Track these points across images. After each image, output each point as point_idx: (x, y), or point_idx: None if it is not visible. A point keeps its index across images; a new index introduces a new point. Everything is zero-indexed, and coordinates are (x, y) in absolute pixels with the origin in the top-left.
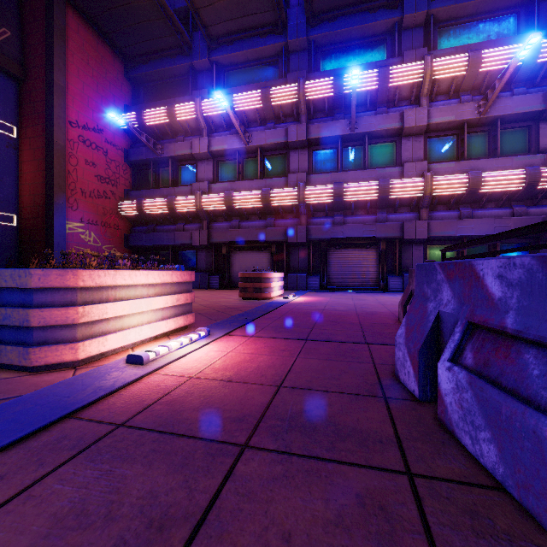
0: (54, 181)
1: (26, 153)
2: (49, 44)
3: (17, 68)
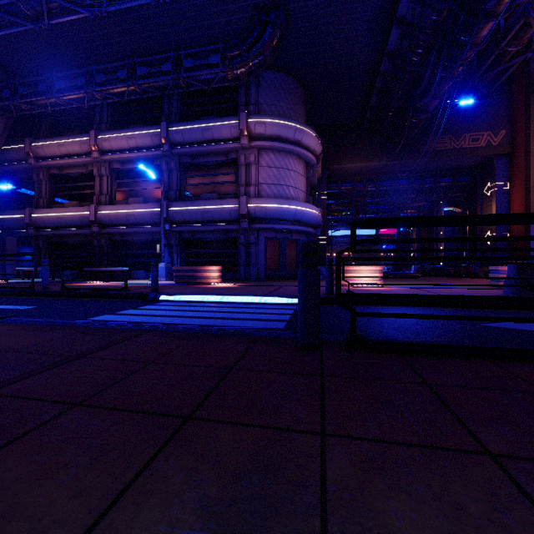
0: (530, 210)
1: (514, 196)
2: (527, 127)
3: (508, 149)
